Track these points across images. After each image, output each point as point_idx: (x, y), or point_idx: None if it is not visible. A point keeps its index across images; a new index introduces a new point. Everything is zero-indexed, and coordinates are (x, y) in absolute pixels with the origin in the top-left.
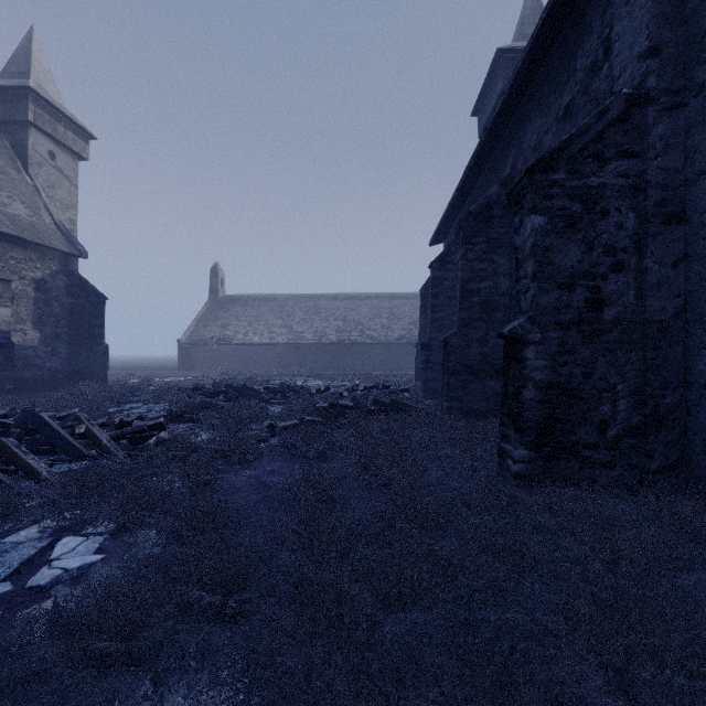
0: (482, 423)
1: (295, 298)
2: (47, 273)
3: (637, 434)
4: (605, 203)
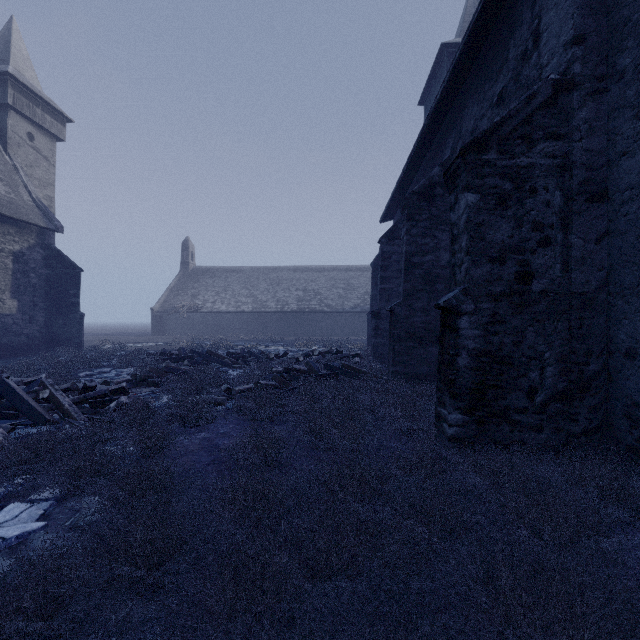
0: (424, 386)
1: (259, 270)
2: (25, 246)
3: (563, 399)
4: (533, 182)
